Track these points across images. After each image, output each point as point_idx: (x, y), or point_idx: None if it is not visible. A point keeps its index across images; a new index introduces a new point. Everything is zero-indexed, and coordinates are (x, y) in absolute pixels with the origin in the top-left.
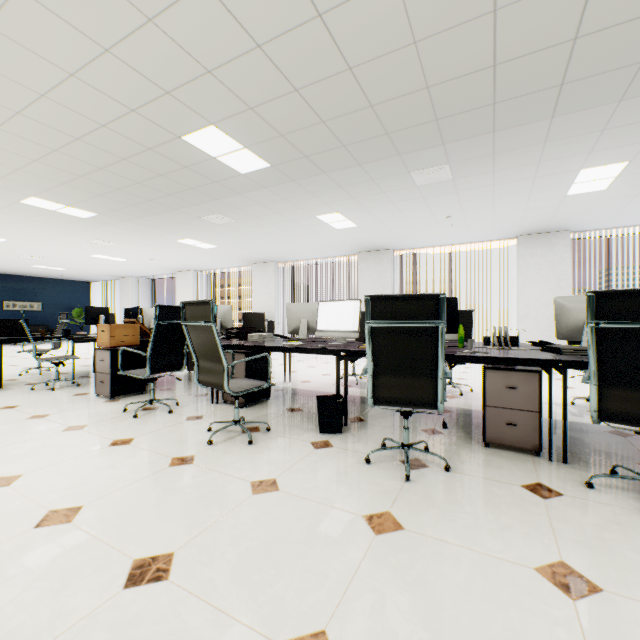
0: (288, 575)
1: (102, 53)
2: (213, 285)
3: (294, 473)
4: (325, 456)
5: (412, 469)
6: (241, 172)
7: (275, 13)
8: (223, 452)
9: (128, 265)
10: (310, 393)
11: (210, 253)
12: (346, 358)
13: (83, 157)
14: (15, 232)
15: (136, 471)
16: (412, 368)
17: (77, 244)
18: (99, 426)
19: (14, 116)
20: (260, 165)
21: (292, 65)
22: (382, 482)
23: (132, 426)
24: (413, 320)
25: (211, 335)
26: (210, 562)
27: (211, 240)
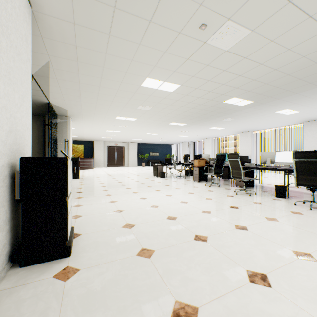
0: (266, 213)
1: (208, 92)
2: (219, 143)
3: (266, 202)
4: (277, 201)
5: (314, 208)
6: (241, 105)
7: (260, 74)
8: (241, 196)
9: (187, 138)
10: (271, 188)
11: (220, 131)
12: (288, 172)
13: (191, 112)
14: (161, 132)
15: (219, 196)
16: (312, 174)
17: (175, 133)
18: (201, 187)
19: (180, 107)
20: (249, 102)
21: (265, 80)
22: (299, 208)
23: (210, 188)
24: (311, 158)
25: (237, 163)
26: (246, 208)
27: (222, 126)
